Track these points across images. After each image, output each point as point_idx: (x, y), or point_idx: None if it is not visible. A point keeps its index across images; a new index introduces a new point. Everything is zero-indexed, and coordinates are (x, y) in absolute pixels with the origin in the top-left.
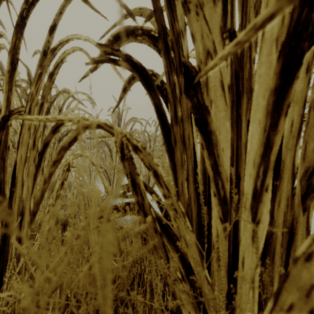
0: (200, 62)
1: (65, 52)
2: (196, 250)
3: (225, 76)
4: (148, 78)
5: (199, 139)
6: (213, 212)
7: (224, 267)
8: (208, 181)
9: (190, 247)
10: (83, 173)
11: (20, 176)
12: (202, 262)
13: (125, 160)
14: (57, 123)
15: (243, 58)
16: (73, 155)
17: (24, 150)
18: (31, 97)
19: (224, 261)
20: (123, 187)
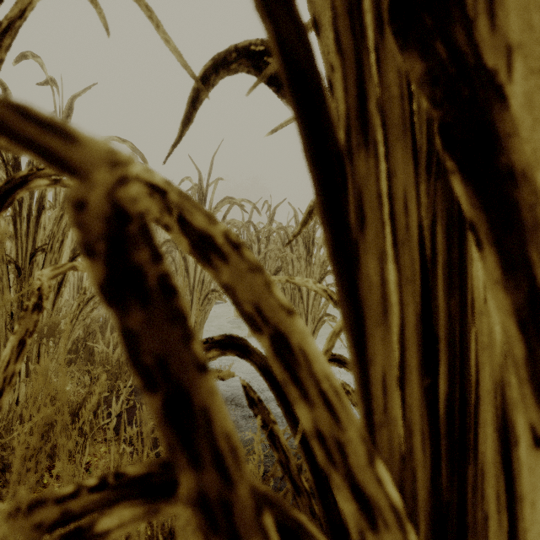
0: None
1: None
2: None
3: None
4: None
5: (465, 200)
6: (532, 516)
7: None
8: (460, 358)
9: None
10: None
11: None
12: None
13: (137, 294)
14: (9, 181)
15: None
16: (52, 268)
17: None
18: None
19: None
20: None
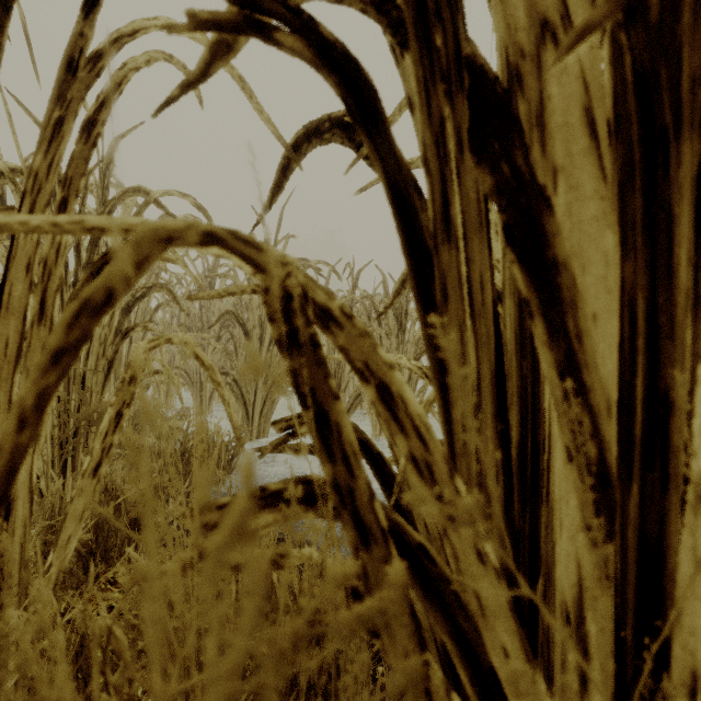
0: (521, 53)
1: (127, 65)
2: (512, 627)
3: (600, 92)
4: (368, 91)
5: (521, 284)
6: (565, 511)
7: (604, 684)
8: (531, 413)
9: (493, 615)
10: (142, 391)
11: (4, 397)
12: (532, 664)
13: (297, 349)
14: (105, 254)
15: (678, 17)
16: (148, 341)
17: (14, 327)
18: (33, 184)
19: (603, 664)
20: (282, 425)
